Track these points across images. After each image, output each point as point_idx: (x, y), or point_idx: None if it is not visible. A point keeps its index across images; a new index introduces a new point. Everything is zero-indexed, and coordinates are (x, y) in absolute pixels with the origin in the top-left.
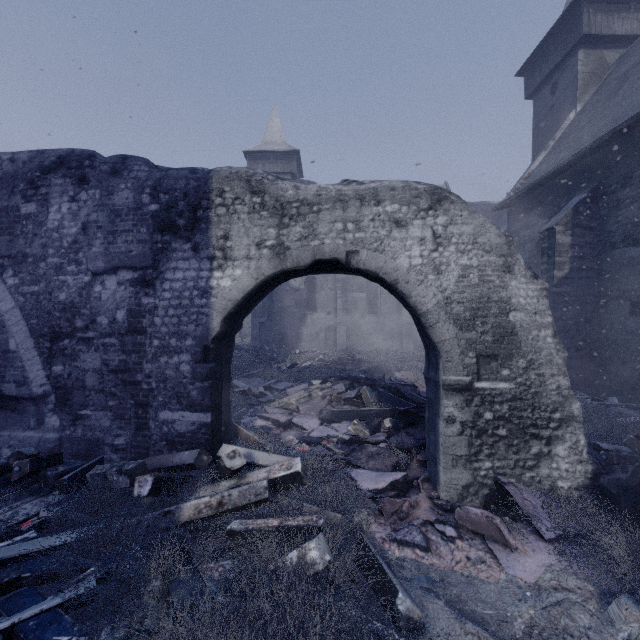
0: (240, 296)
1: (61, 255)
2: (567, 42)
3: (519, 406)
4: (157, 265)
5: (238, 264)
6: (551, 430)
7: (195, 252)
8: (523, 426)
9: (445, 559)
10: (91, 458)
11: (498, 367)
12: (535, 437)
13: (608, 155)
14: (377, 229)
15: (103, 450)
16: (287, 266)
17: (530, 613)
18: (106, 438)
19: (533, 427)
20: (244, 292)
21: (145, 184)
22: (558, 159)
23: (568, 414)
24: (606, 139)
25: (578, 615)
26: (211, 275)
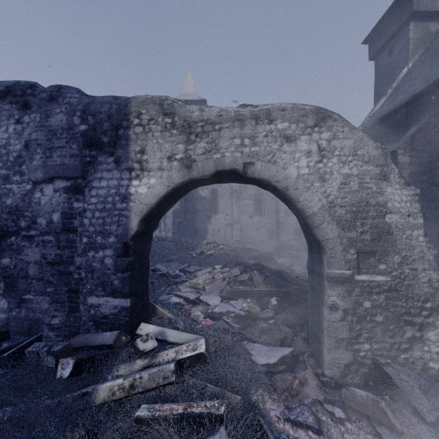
0: (154, 201)
1: (8, 167)
2: (401, 17)
3: (394, 296)
4: (86, 175)
5: (152, 174)
6: (423, 317)
7: (117, 164)
8: (398, 314)
9: None
10: (32, 335)
11: (376, 262)
12: (408, 323)
13: (438, 96)
14: (270, 144)
15: (42, 328)
16: (193, 176)
17: None
18: (44, 318)
19: (407, 315)
20: (157, 198)
21: (76, 108)
22: (396, 101)
23: (438, 304)
24: (438, 83)
25: None
26: (130, 183)
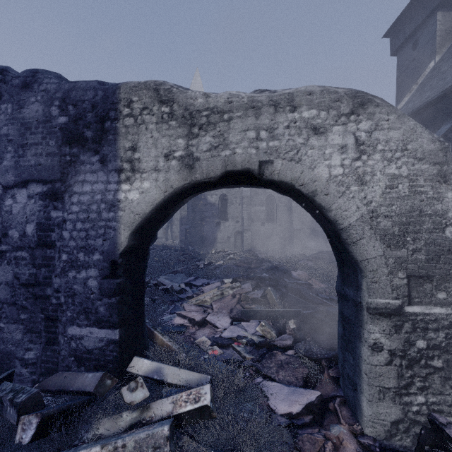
0: (148, 209)
1: None
2: (427, 7)
3: None
4: (65, 178)
5: (146, 176)
6: None
7: (103, 164)
8: None
9: None
10: (3, 371)
11: (433, 289)
12: None
13: None
14: (293, 137)
15: (14, 363)
16: (196, 178)
17: None
18: (17, 351)
19: None
20: (152, 205)
21: (54, 96)
22: (424, 97)
23: None
24: None
25: None
26: (119, 188)
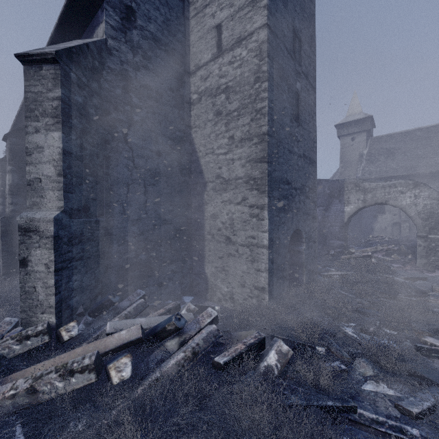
0: (352, 213)
1: None
2: None
3: None
4: (329, 205)
5: (352, 205)
6: None
7: (339, 202)
8: None
9: (409, 272)
10: None
11: (436, 231)
12: None
13: None
14: (395, 194)
15: None
16: (366, 205)
17: (424, 276)
18: None
19: None
20: (353, 212)
21: (326, 186)
22: None
23: None
24: None
25: (437, 277)
26: (344, 207)
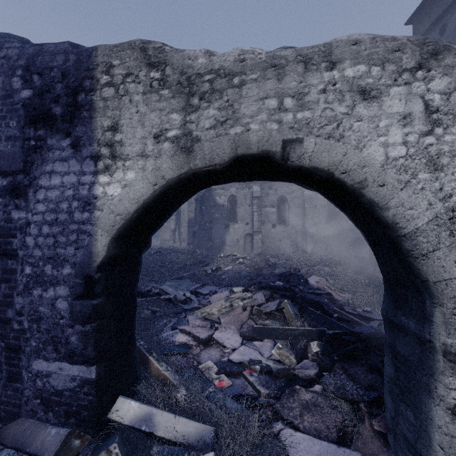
0: (132, 208)
1: None
2: None
3: None
4: (29, 168)
5: (130, 164)
6: None
7: (75, 150)
8: None
9: None
10: None
11: None
12: None
13: None
14: (331, 104)
15: None
16: (196, 165)
17: None
18: None
19: None
20: (137, 203)
21: (16, 64)
22: None
23: None
24: None
25: None
26: (95, 180)
